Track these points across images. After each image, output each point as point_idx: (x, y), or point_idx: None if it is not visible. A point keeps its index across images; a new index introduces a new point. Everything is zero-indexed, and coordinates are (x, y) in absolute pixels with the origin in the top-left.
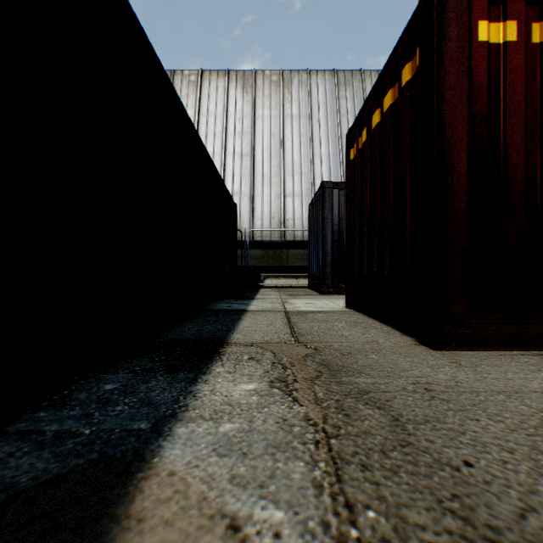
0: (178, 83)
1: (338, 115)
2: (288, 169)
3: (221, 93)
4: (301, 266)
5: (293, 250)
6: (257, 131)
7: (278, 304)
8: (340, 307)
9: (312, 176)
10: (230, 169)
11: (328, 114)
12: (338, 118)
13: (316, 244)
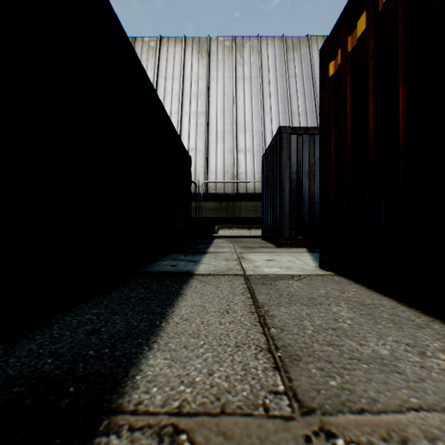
0: (139, 49)
1: (286, 77)
2: (241, 126)
3: (178, 58)
4: (253, 218)
5: (246, 202)
6: (211, 91)
7: (234, 261)
8: (312, 267)
9: (263, 133)
10: (186, 126)
11: (278, 76)
12: (286, 79)
13: (272, 194)
